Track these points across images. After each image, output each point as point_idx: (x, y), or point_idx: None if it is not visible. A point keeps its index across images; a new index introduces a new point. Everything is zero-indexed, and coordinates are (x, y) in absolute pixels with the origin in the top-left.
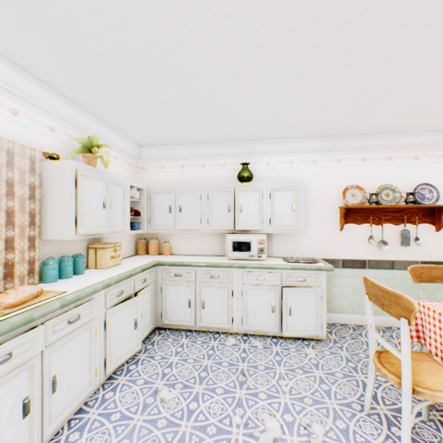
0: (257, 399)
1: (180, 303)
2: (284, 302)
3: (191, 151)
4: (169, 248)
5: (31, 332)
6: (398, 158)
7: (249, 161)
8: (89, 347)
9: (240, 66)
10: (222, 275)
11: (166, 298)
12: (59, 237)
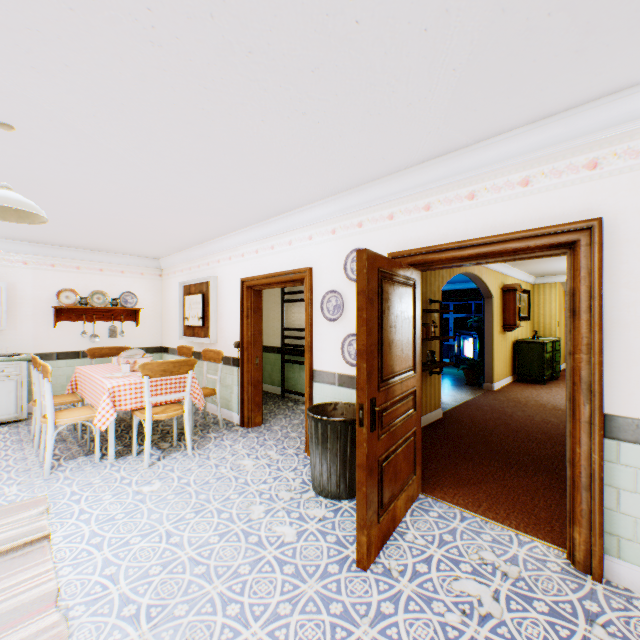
0: None
1: None
2: None
3: None
4: None
5: None
6: (110, 271)
7: None
8: None
9: None
10: None
11: None
12: None
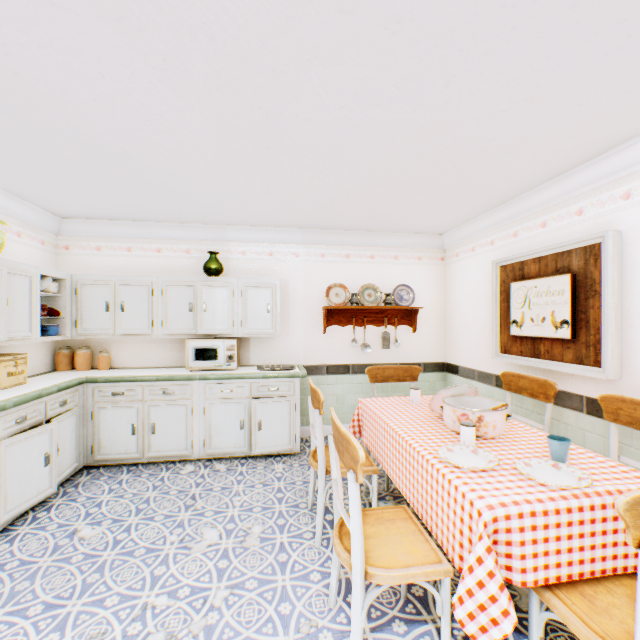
0: (203, 517)
1: (121, 430)
2: (253, 416)
3: (141, 230)
4: (109, 359)
5: None
6: (380, 257)
7: (221, 249)
8: None
9: (179, 158)
10: (179, 390)
11: (100, 426)
12: None
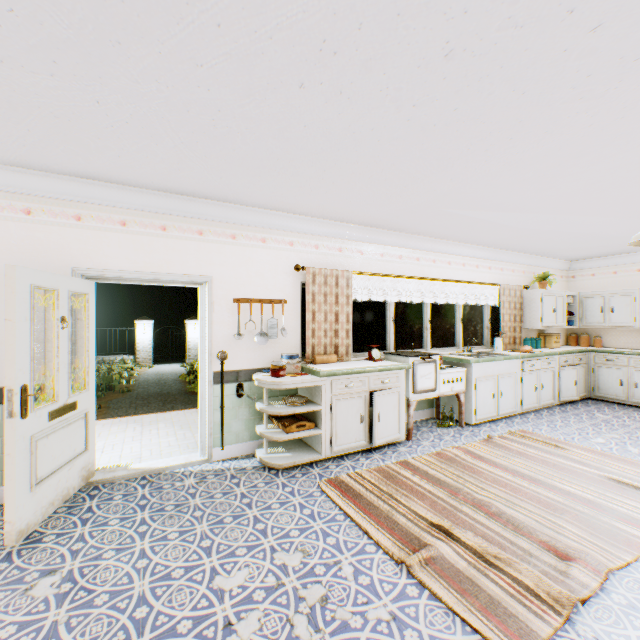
0: None
1: (610, 382)
2: None
3: (623, 259)
4: (599, 341)
5: (537, 360)
6: None
7: None
8: (551, 380)
9: None
10: None
11: (597, 377)
12: (531, 327)
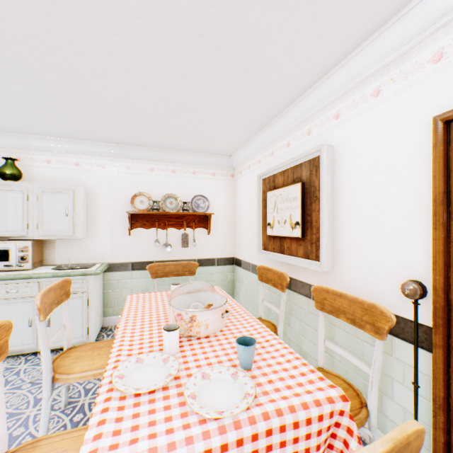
0: None
1: None
2: None
3: None
4: None
5: None
6: (181, 172)
7: (24, 157)
8: None
9: None
10: None
11: None
12: None
